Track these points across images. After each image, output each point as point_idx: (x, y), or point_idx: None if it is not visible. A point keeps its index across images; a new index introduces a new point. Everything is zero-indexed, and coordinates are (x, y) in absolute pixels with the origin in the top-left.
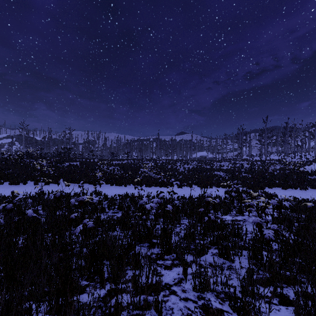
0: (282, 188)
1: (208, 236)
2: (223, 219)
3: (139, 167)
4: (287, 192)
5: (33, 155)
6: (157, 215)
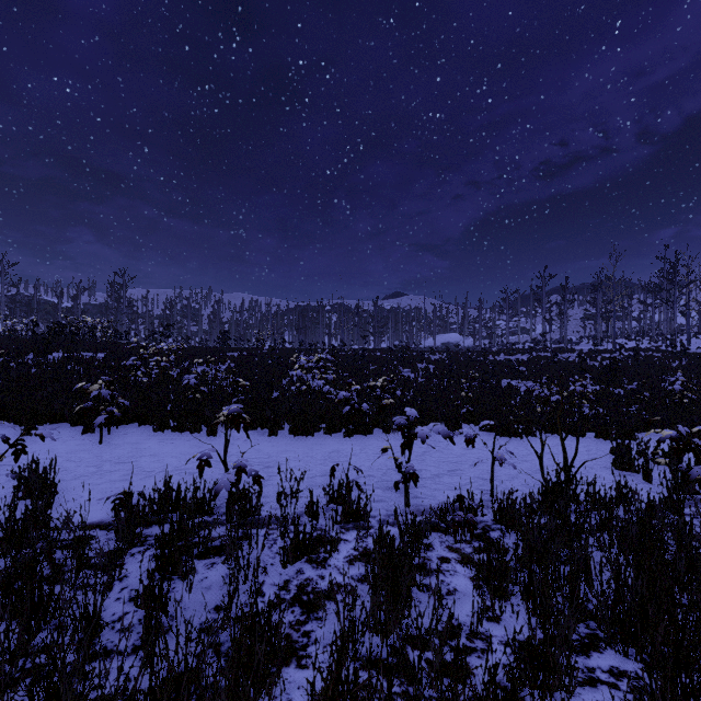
0: None
1: None
2: None
3: (287, 367)
4: None
5: None
6: None
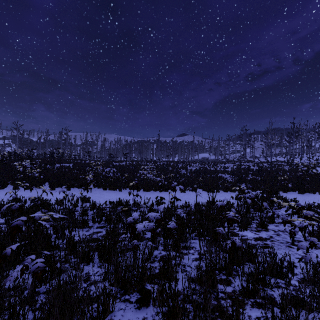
0: (298, 192)
1: (234, 277)
2: (243, 237)
3: (138, 169)
4: (306, 197)
5: (20, 155)
6: (154, 236)
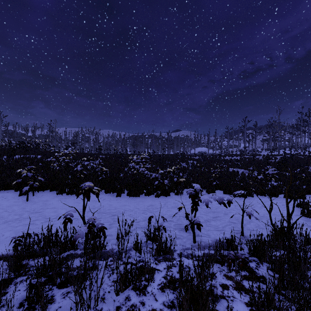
0: None
1: None
2: None
3: (128, 162)
4: None
5: None
6: None
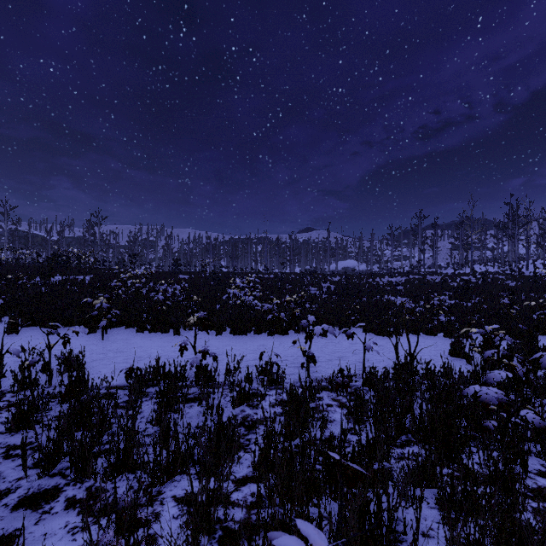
0: None
1: None
2: None
3: (225, 286)
4: None
5: None
6: None
